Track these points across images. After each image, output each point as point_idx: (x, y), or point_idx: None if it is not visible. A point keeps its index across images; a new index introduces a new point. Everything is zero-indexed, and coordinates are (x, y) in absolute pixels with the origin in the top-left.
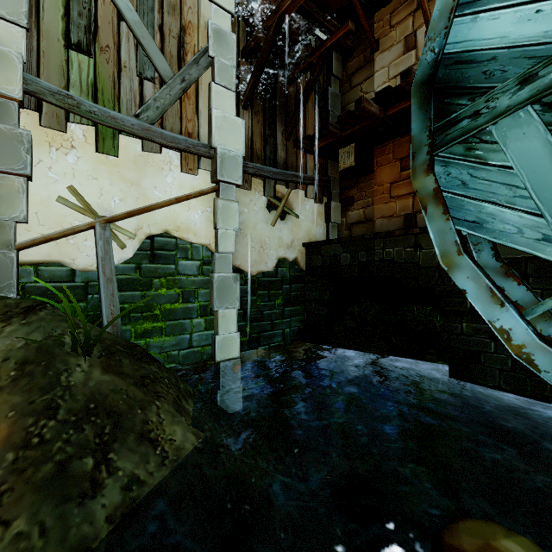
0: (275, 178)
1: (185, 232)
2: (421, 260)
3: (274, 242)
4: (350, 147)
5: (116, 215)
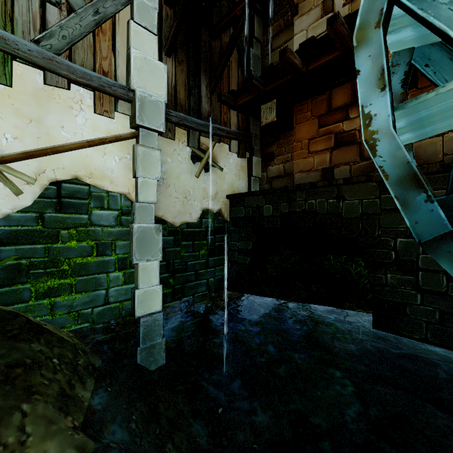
0: (199, 129)
1: (100, 179)
2: (344, 211)
3: (199, 193)
4: (272, 103)
5: (8, 154)
